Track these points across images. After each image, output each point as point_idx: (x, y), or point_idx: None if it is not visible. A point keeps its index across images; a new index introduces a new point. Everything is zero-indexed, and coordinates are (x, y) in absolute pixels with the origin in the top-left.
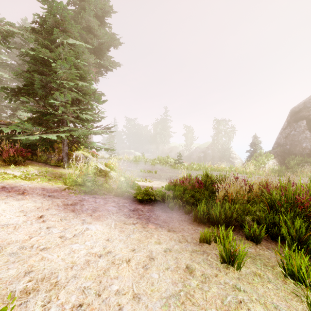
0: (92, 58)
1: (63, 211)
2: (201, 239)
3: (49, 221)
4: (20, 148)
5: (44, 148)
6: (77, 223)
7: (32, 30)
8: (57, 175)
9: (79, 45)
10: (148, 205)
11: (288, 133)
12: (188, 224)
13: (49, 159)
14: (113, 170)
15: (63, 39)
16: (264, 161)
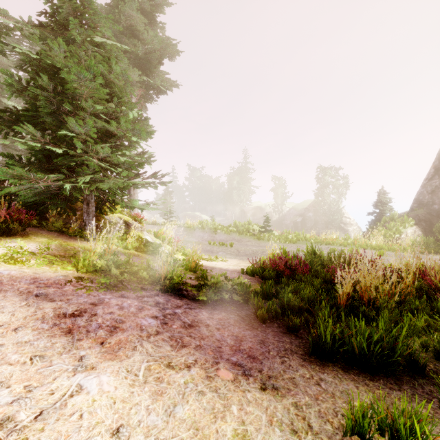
0: (136, 74)
1: (48, 334)
2: (348, 428)
3: (3, 365)
4: (18, 210)
5: (60, 210)
6: (61, 371)
7: (40, 26)
8: (72, 253)
9: (114, 49)
10: (220, 310)
11: (436, 185)
12: (301, 362)
13: (67, 226)
14: (167, 243)
15: (86, 36)
16: (399, 228)
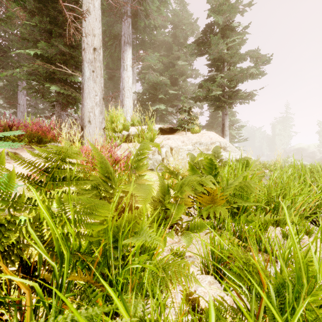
0: None
1: None
2: None
3: None
4: None
5: None
6: None
7: None
8: None
9: None
10: None
11: None
12: None
13: None
14: None
15: None
16: None
